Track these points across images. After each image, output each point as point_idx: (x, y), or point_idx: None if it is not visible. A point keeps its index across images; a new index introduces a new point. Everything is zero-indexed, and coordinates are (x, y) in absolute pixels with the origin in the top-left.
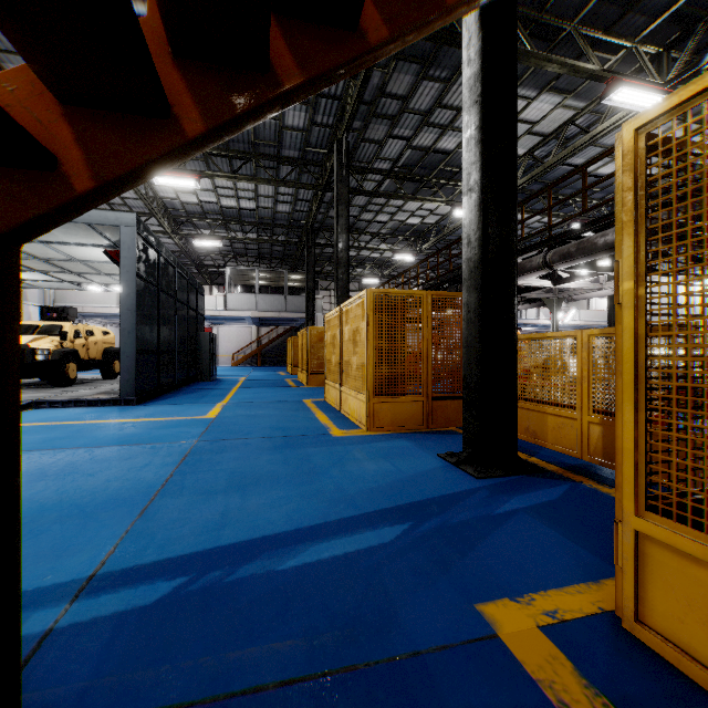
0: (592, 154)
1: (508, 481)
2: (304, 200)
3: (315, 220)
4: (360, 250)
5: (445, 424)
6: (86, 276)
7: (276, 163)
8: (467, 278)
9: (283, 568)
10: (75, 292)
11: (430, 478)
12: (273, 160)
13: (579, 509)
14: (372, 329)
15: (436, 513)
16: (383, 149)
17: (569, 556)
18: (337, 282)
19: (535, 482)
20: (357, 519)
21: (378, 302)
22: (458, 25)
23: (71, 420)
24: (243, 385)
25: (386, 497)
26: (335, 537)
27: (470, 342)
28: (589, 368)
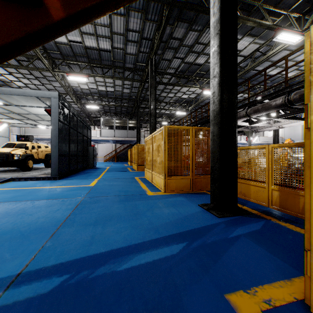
0: (266, 65)
1: (234, 219)
2: (136, 87)
3: (141, 96)
4: (160, 110)
5: (201, 189)
6: (38, 121)
7: (122, 70)
8: (213, 119)
9: (120, 269)
10: (34, 129)
11: (195, 217)
12: (121, 69)
13: (272, 235)
14: (166, 144)
15: (199, 237)
16: (171, 63)
17: (271, 263)
18: (150, 123)
19: (247, 220)
20: (160, 240)
21: (169, 132)
22: (206, 4)
23: (27, 187)
24: (108, 170)
25: (174, 227)
26: (148, 250)
27: (214, 150)
28: (272, 163)
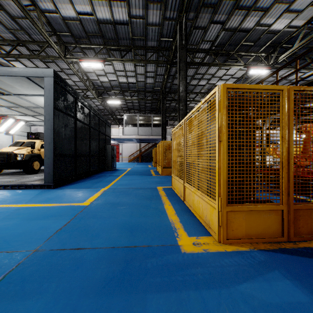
0: None
1: None
2: (160, 75)
3: (166, 87)
4: (189, 103)
5: (307, 235)
6: None
7: (144, 51)
8: None
9: None
10: None
11: None
12: (143, 49)
13: None
14: (225, 128)
15: None
16: (206, 34)
17: None
18: (179, 111)
19: None
20: None
21: (228, 103)
22: None
23: None
24: (126, 173)
25: None
26: None
27: None
28: None
